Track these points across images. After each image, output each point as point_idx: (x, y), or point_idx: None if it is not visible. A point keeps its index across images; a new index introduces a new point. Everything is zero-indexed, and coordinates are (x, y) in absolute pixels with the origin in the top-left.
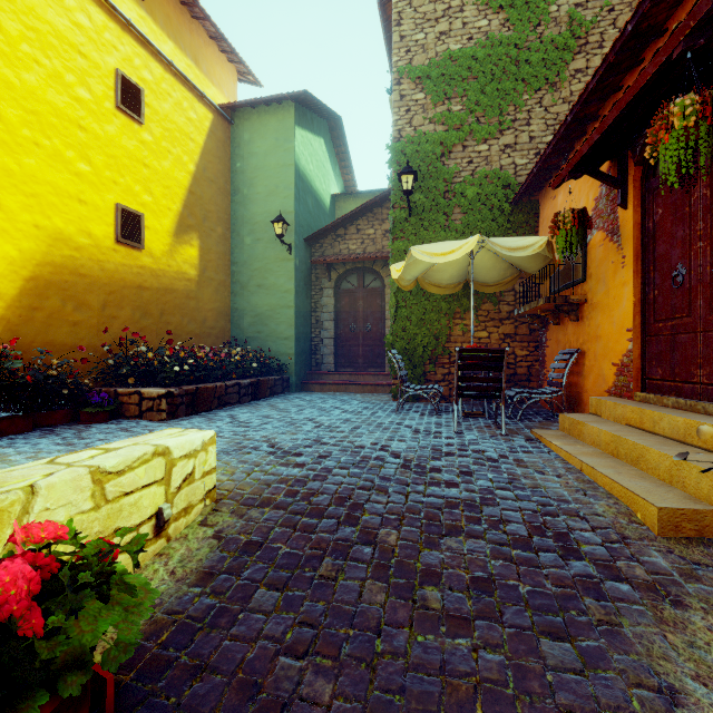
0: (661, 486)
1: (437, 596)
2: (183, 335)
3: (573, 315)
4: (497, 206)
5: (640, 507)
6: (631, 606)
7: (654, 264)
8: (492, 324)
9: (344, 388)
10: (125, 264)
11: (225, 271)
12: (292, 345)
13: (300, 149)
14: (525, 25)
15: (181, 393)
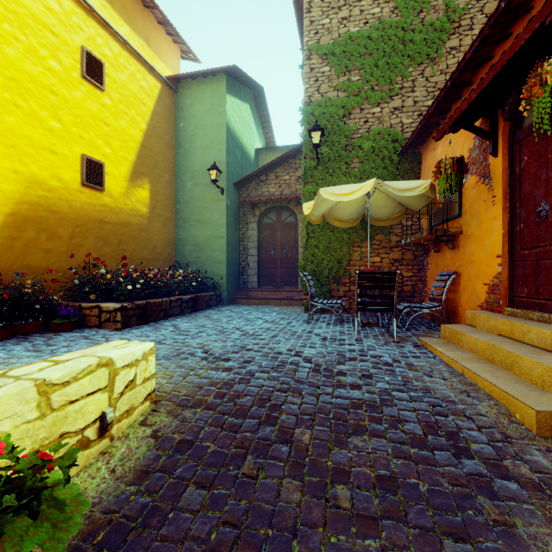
0: (534, 389)
1: (347, 495)
2: (136, 260)
3: (450, 244)
4: (388, 157)
5: (518, 409)
6: (521, 505)
7: (520, 202)
8: (384, 251)
9: (265, 302)
10: (89, 203)
11: (171, 209)
12: (224, 268)
13: (230, 112)
14: (410, 11)
15: (133, 307)
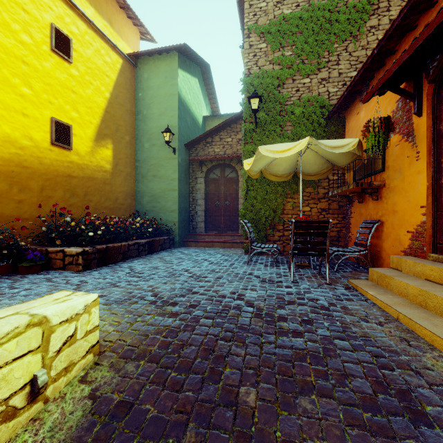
0: None
1: None
2: (101, 209)
3: (374, 196)
4: (316, 120)
5: None
6: None
7: None
8: (313, 202)
9: (211, 244)
10: (58, 160)
11: (131, 166)
12: (176, 216)
13: (181, 84)
14: None
15: (94, 251)
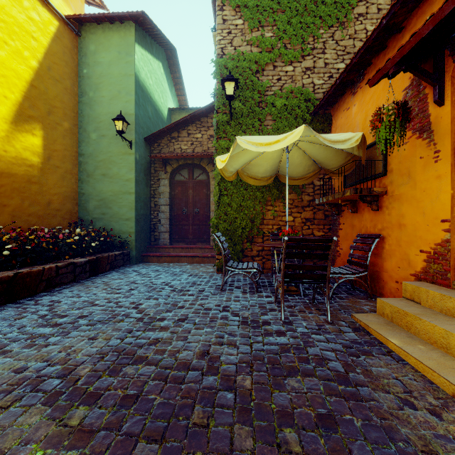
0: None
1: None
2: (23, 217)
3: (374, 205)
4: (300, 116)
5: None
6: None
7: None
8: (296, 210)
9: (177, 259)
10: None
11: (72, 161)
12: (132, 225)
13: (140, 64)
14: None
15: None
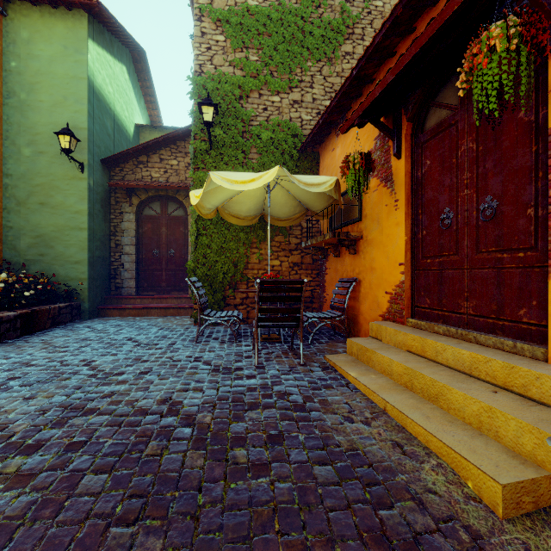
0: (474, 435)
1: None
2: None
3: (352, 249)
4: (287, 152)
5: (471, 475)
6: None
7: (422, 208)
8: (284, 254)
9: (146, 312)
10: None
11: None
12: (84, 270)
13: (95, 66)
14: (309, 2)
15: None
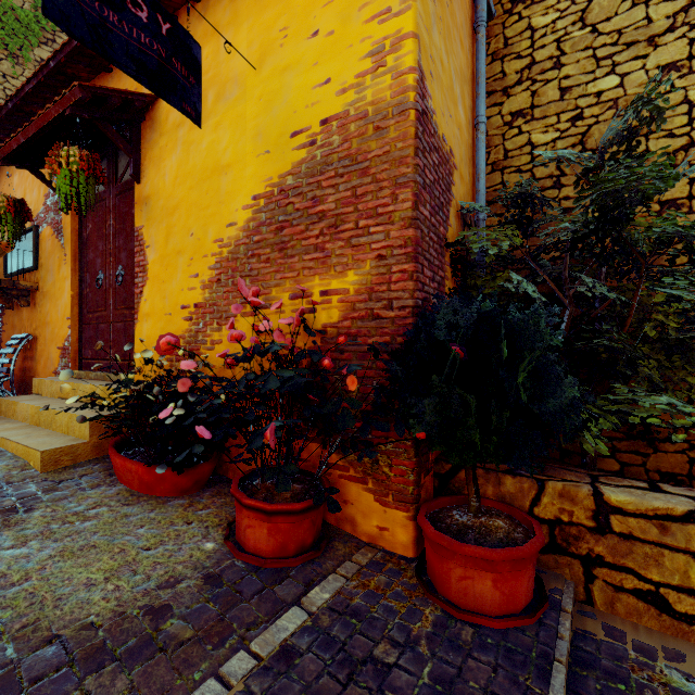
0: (59, 437)
1: None
2: None
3: (24, 301)
4: None
5: (32, 457)
6: None
7: (88, 267)
8: None
9: None
10: None
11: None
12: None
13: None
14: None
15: None
